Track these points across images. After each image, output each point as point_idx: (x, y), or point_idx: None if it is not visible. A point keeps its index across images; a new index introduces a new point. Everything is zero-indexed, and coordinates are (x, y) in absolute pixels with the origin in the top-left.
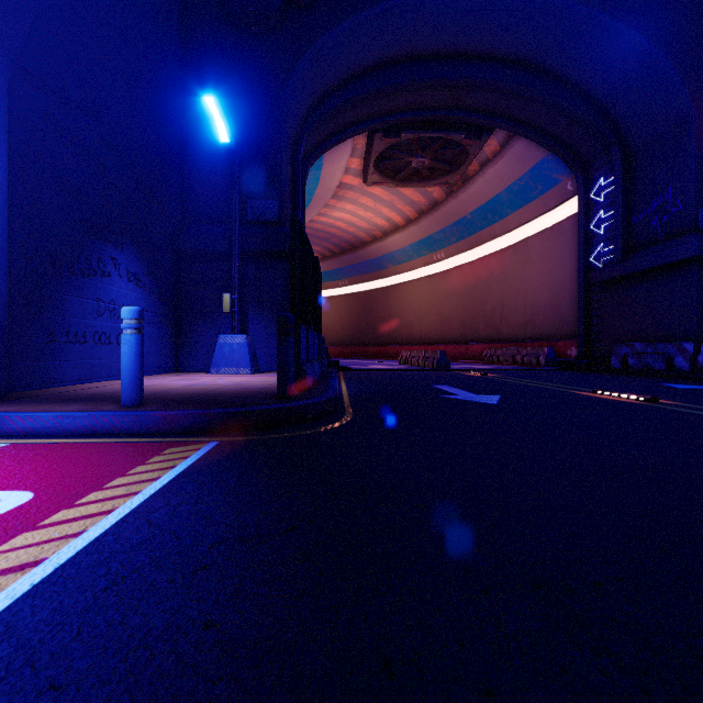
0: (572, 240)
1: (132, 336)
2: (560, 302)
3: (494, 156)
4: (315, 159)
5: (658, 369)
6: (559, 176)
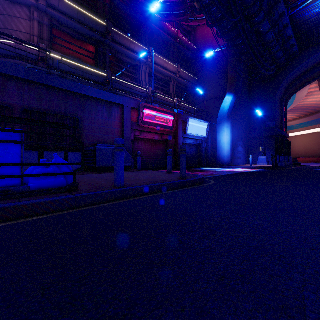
0: None
1: (251, 158)
2: None
3: None
4: (291, 97)
5: None
6: None
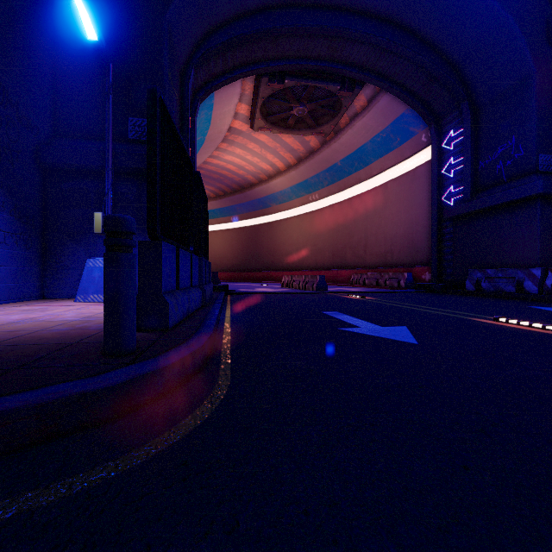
0: (425, 183)
1: None
2: (415, 235)
3: (362, 110)
4: (205, 96)
5: (509, 292)
6: (415, 129)
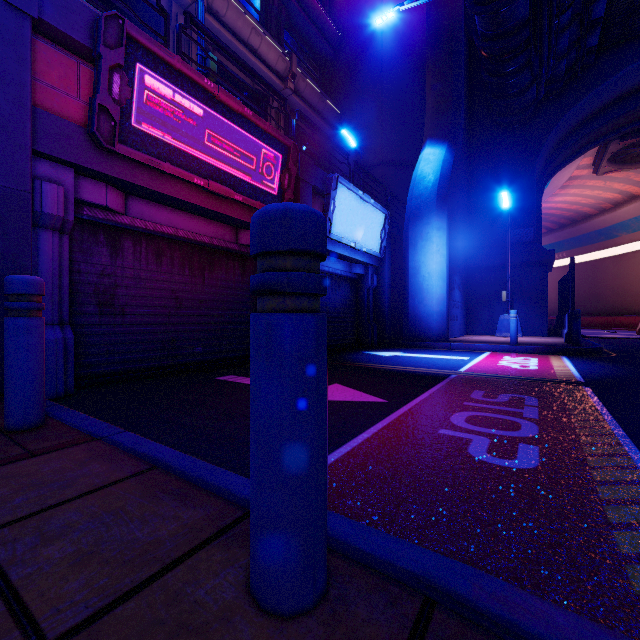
0: None
1: (515, 320)
2: None
3: None
4: (550, 178)
5: None
6: None
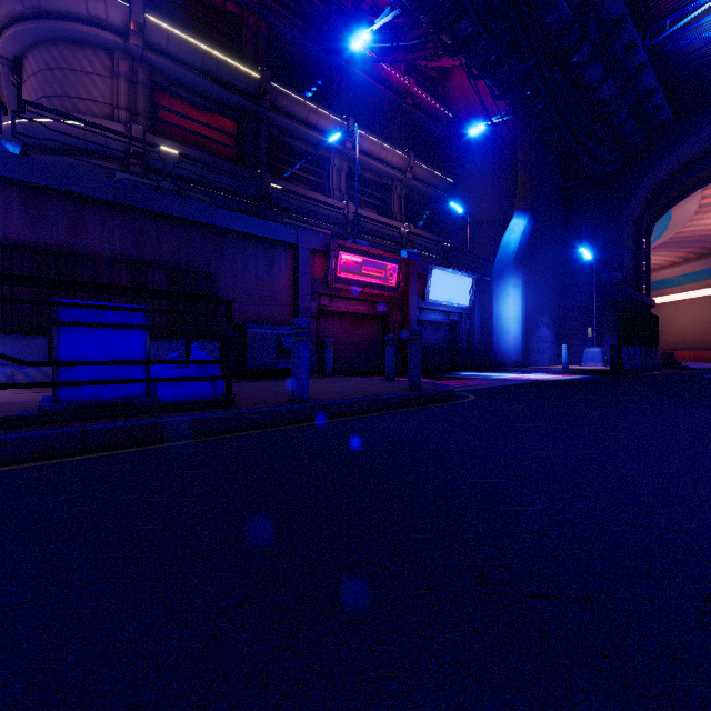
0: None
1: (565, 352)
2: None
3: None
4: (659, 218)
5: None
6: None
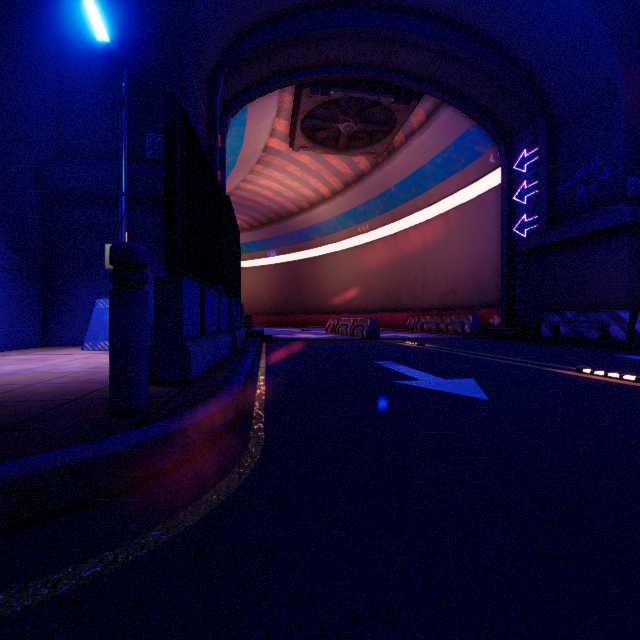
0: (493, 211)
1: None
2: (481, 272)
3: (420, 127)
4: (237, 109)
5: (592, 338)
6: (482, 148)
